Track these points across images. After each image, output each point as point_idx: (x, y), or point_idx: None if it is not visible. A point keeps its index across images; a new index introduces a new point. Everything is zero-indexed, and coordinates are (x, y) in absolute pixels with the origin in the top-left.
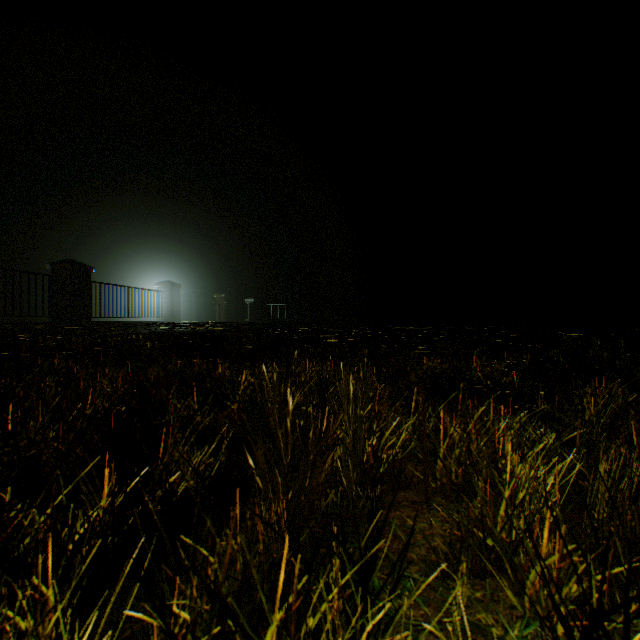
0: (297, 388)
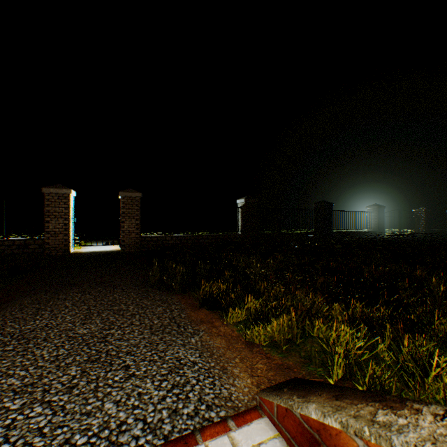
0: None
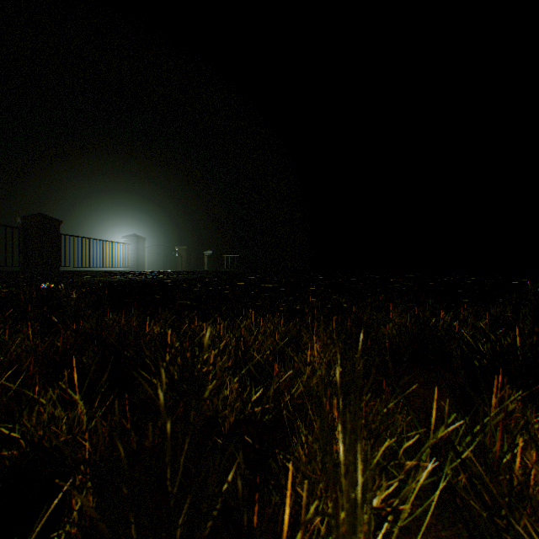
0: (238, 355)
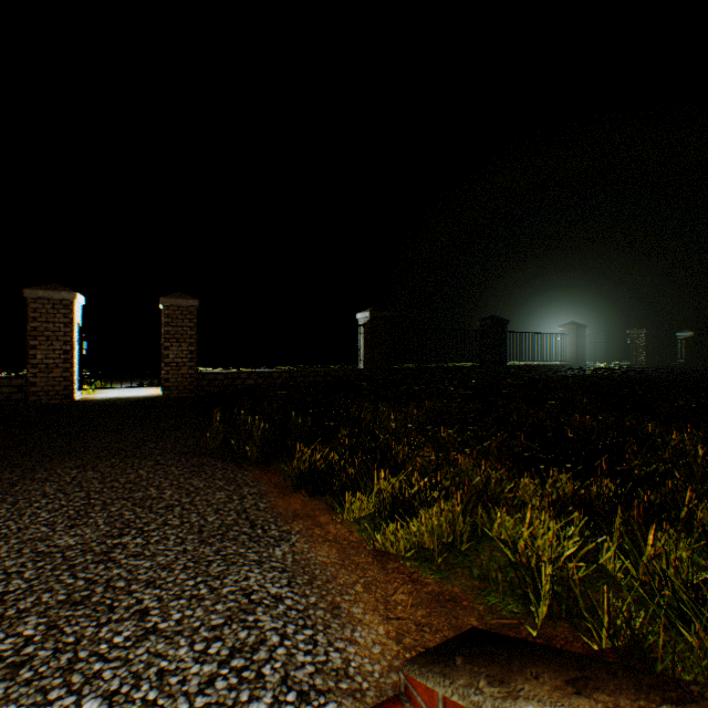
0: None
